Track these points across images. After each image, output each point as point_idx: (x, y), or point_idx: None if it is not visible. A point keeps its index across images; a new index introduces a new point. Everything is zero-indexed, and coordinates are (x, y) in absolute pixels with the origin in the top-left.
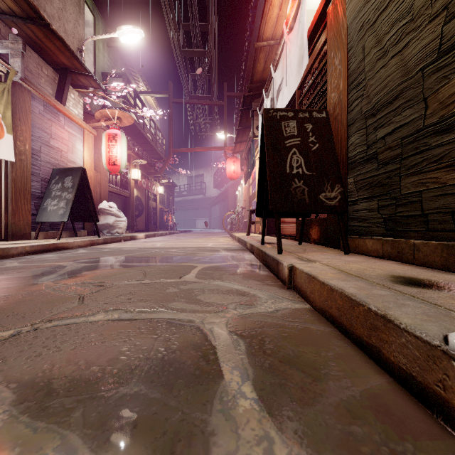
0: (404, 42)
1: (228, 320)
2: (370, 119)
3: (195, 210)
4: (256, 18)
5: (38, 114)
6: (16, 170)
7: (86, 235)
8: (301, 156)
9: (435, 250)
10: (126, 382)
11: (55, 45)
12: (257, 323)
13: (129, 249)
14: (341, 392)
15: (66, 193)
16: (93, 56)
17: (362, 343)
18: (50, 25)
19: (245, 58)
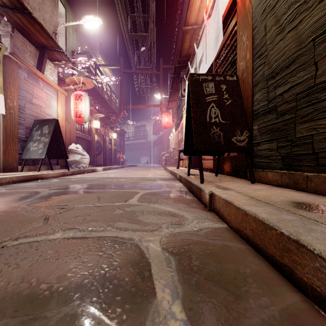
0: (298, 19)
1: (161, 238)
2: (271, 81)
3: (139, 150)
4: (183, 10)
5: (23, 80)
6: (7, 120)
7: (59, 169)
8: (217, 109)
9: (325, 181)
10: (69, 300)
11: (36, 28)
12: (185, 241)
13: (90, 179)
14: (262, 312)
15: (44, 138)
16: (65, 38)
17: (274, 261)
18: (32, 13)
19: (175, 40)
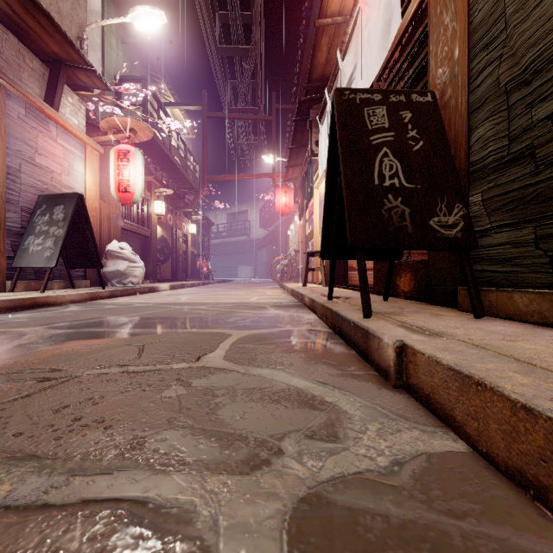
0: None
1: (285, 510)
2: (518, 92)
3: (236, 255)
4: (314, 2)
5: (17, 120)
6: None
7: (88, 286)
8: (396, 160)
9: None
10: None
11: (40, 24)
12: (366, 526)
13: (141, 305)
14: None
15: (55, 228)
16: (101, 51)
17: None
18: None
19: (300, 58)
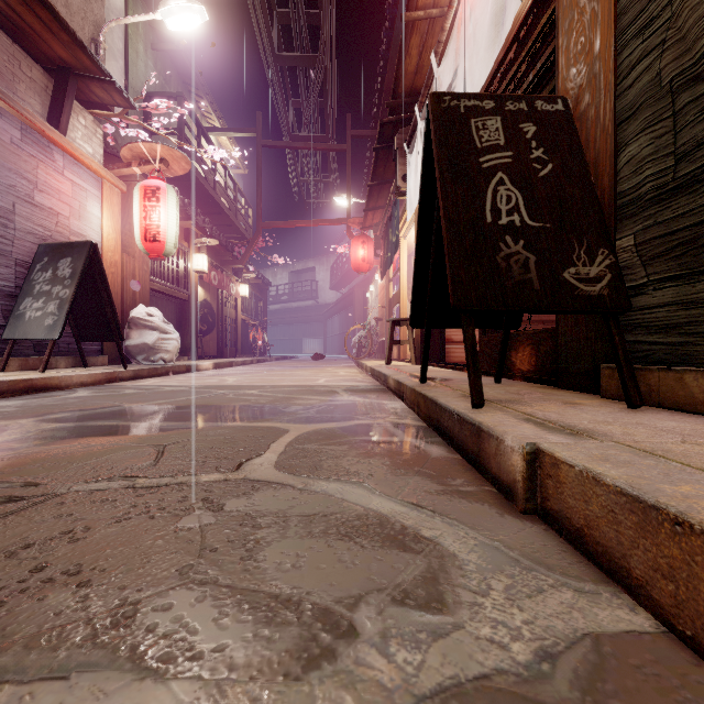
0: None
1: None
2: (690, 91)
3: (301, 325)
4: None
5: (9, 145)
6: None
7: (106, 364)
8: (515, 189)
9: None
10: None
11: (41, 18)
12: None
13: (173, 389)
14: None
15: (60, 288)
16: (124, 59)
17: None
18: None
19: (382, 70)
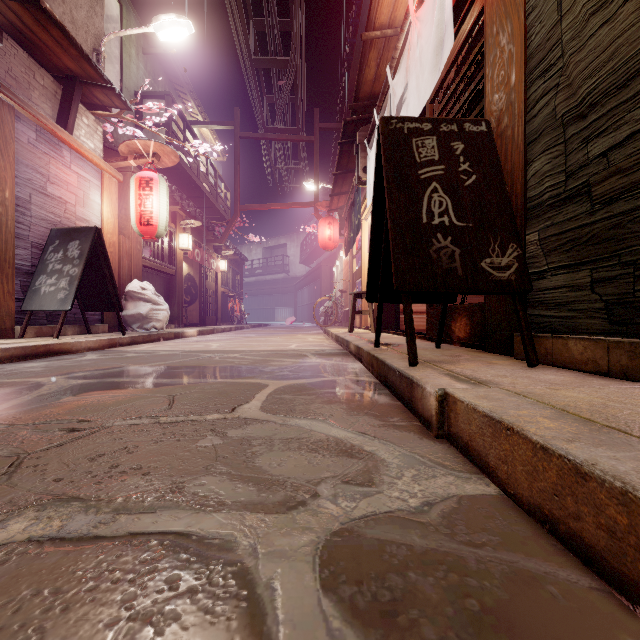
0: None
1: (319, 540)
2: (575, 125)
3: (273, 296)
4: (362, 8)
5: (27, 144)
6: None
7: (106, 331)
8: (446, 196)
9: None
10: None
11: (53, 37)
12: (391, 552)
13: (167, 353)
14: None
15: (70, 267)
16: (119, 64)
17: None
18: (42, 1)
19: (346, 71)
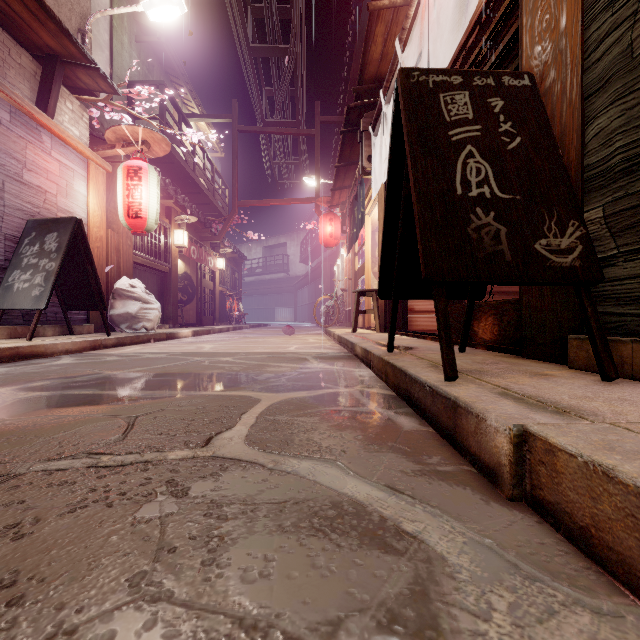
0: None
1: None
2: None
3: (273, 295)
4: None
5: None
6: None
7: (92, 332)
8: (485, 161)
9: None
10: None
11: (28, 8)
12: None
13: (152, 356)
14: None
15: (46, 261)
16: (109, 49)
17: None
18: None
19: (348, 60)
